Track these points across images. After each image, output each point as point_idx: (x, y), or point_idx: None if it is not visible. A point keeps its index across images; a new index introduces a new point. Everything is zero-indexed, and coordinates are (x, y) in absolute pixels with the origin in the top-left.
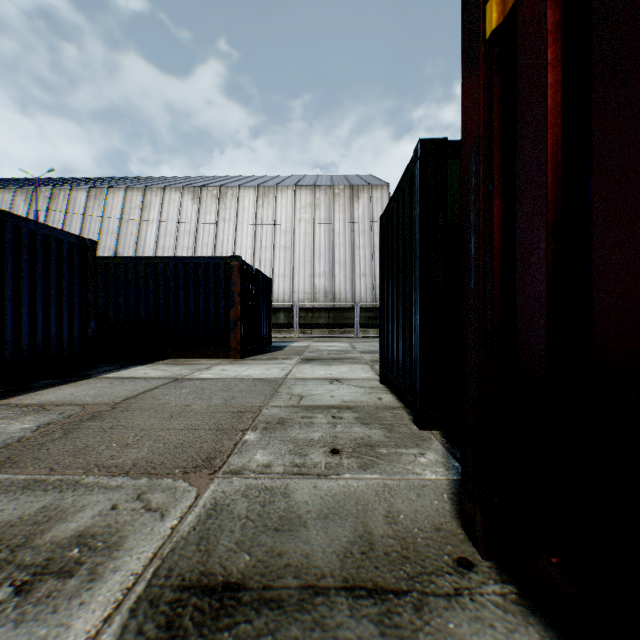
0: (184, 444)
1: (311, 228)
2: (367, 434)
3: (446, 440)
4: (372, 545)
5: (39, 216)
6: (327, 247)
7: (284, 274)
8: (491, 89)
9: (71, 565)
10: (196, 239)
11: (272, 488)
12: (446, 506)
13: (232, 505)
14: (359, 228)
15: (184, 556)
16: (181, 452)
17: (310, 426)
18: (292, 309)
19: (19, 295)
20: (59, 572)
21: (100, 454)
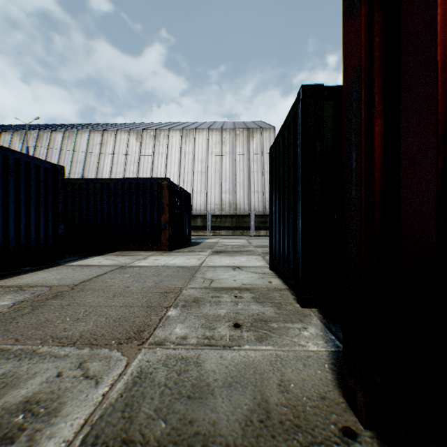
0: (121, 319)
1: (219, 158)
2: (261, 311)
3: (323, 316)
4: (269, 413)
5: (29, 150)
6: (231, 172)
7: (200, 191)
8: (372, 24)
9: (14, 431)
10: (139, 166)
11: (187, 358)
12: (328, 375)
13: (154, 373)
14: (253, 158)
15: (110, 423)
16: (118, 325)
17: (218, 304)
18: (206, 216)
19: (7, 205)
20: (3, 438)
21: (56, 327)
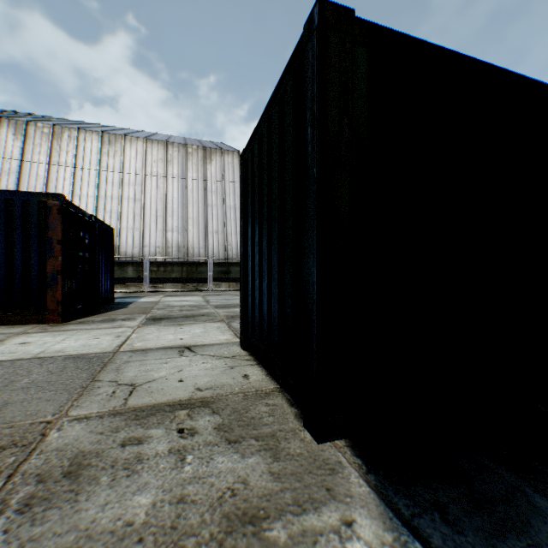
0: None
1: (163, 183)
2: (240, 474)
3: (364, 462)
4: None
5: None
6: (180, 203)
7: (133, 227)
8: None
9: None
10: (20, 180)
11: None
12: None
13: None
14: (212, 188)
15: None
16: None
17: (134, 470)
18: (142, 263)
19: None
20: None
21: None
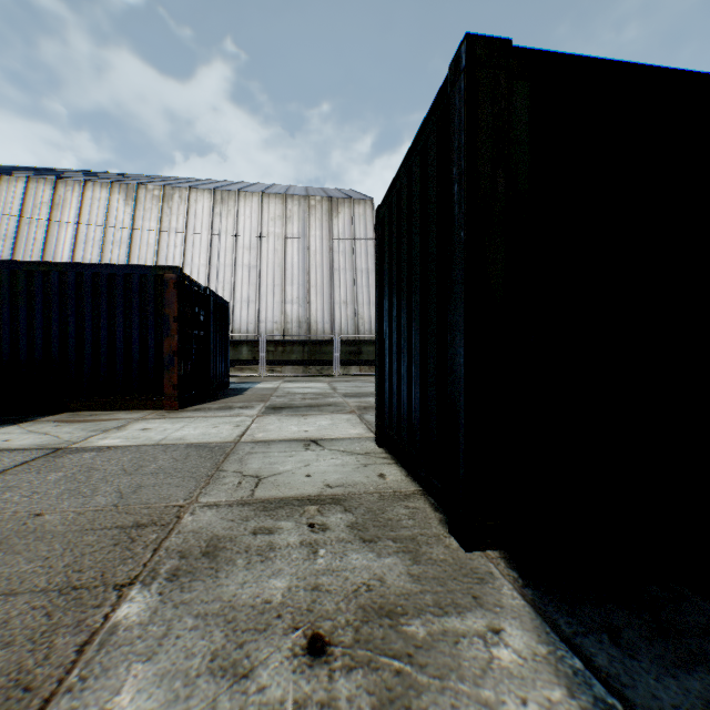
0: None
1: (282, 245)
2: (376, 572)
3: (520, 576)
4: None
5: None
6: (301, 268)
7: (248, 299)
8: None
9: None
10: (131, 251)
11: None
12: None
13: None
14: (339, 248)
15: None
16: None
17: (267, 557)
18: (258, 342)
19: None
20: None
21: None
